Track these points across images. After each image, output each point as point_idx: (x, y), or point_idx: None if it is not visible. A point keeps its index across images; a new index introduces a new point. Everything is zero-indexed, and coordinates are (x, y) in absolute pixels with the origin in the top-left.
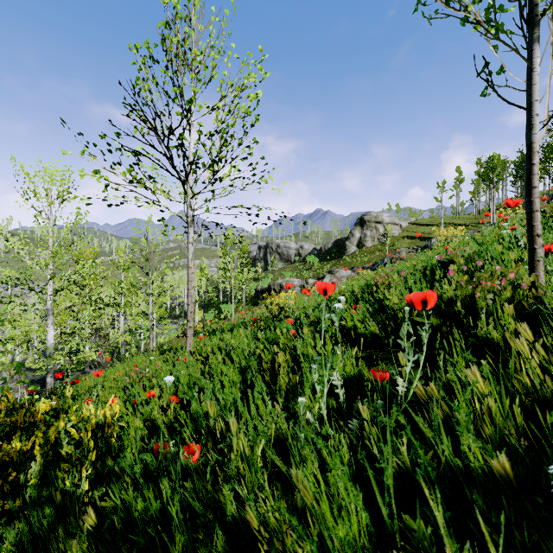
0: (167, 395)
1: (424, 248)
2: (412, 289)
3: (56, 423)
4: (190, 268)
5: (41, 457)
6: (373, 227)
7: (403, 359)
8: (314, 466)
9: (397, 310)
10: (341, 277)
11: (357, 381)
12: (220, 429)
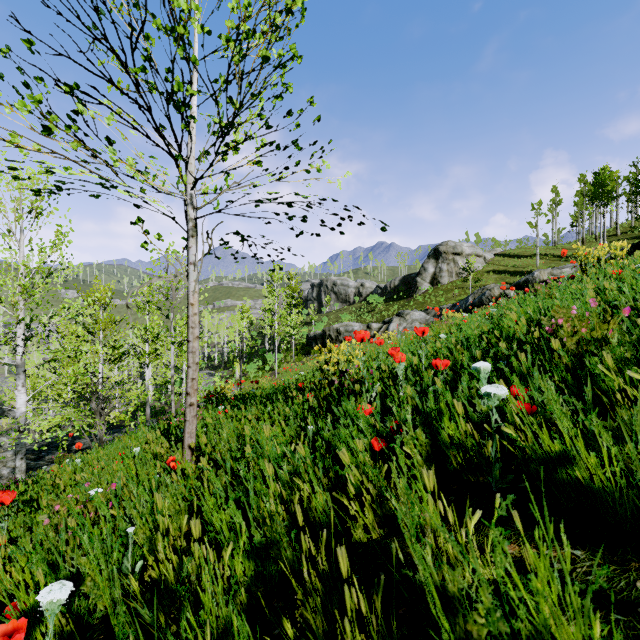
0: None
1: (524, 283)
2: None
3: None
4: (191, 305)
5: None
6: (451, 260)
7: None
8: None
9: None
10: (413, 321)
11: None
12: None
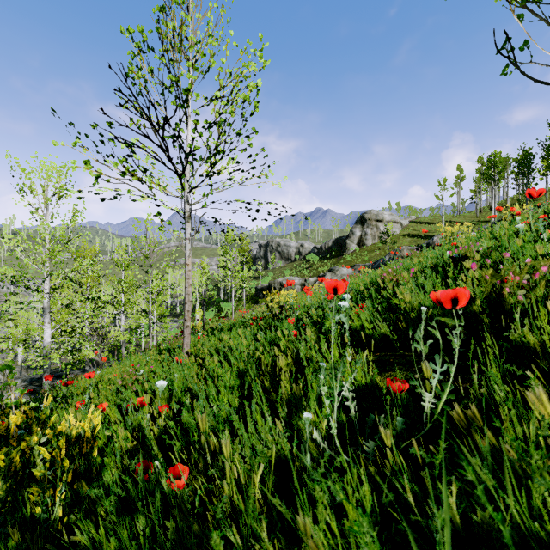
0: (159, 401)
1: (426, 246)
2: (426, 287)
3: (27, 438)
4: (187, 265)
5: (2, 481)
6: (374, 225)
7: (427, 368)
8: (326, 512)
9: (409, 310)
10: (342, 276)
11: (367, 389)
12: (213, 447)
